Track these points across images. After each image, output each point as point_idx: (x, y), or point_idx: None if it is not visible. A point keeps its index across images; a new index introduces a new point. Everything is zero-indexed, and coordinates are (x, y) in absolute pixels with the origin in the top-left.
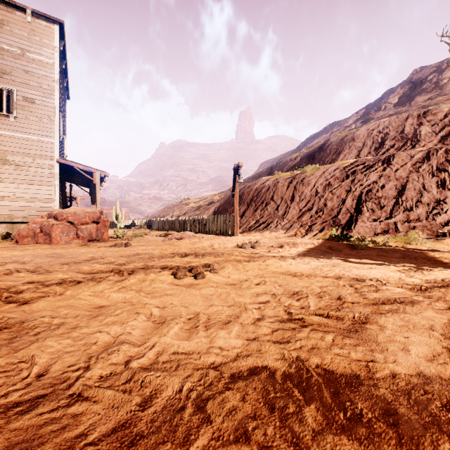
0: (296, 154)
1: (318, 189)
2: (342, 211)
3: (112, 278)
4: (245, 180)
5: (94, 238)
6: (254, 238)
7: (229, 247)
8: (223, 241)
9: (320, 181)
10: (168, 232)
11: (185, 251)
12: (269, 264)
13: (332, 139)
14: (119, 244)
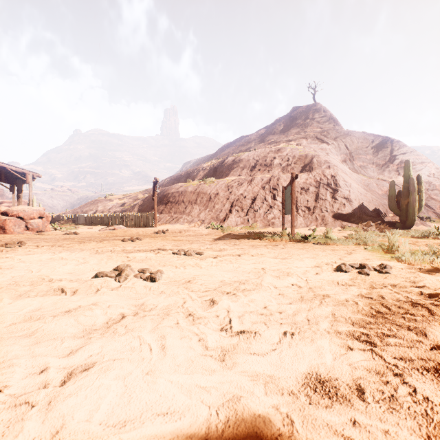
0: (208, 163)
1: (211, 196)
2: (222, 212)
3: (94, 242)
4: (167, 180)
5: (41, 229)
6: (166, 228)
7: (149, 233)
8: (145, 230)
9: (213, 191)
10: (98, 226)
11: (122, 235)
12: (167, 238)
13: (229, 158)
14: (70, 233)
